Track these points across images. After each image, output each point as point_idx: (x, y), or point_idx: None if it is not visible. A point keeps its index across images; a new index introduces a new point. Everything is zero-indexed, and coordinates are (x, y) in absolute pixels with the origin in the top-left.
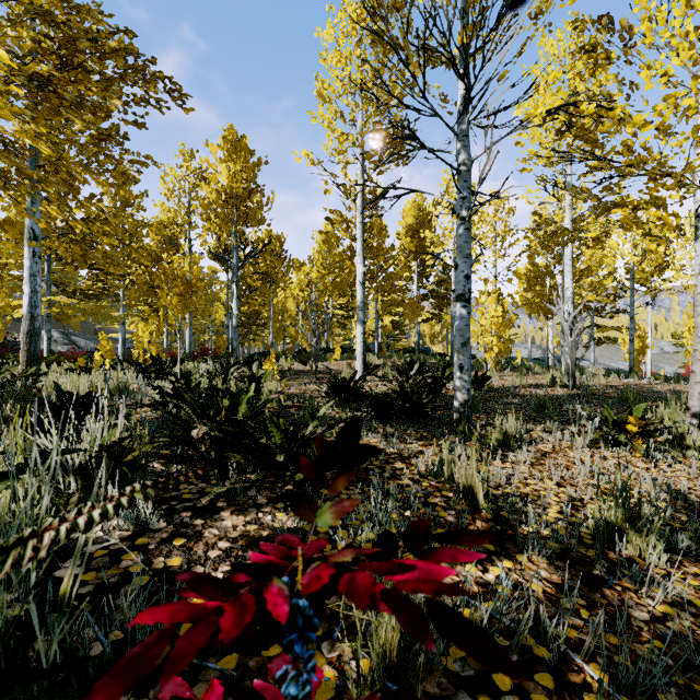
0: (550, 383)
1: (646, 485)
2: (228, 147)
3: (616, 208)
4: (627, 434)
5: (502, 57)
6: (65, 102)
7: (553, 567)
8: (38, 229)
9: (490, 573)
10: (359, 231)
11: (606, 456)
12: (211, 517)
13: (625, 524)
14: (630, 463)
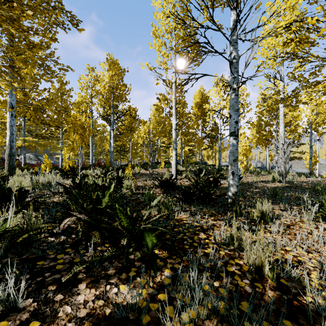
0: (272, 180)
1: None
2: (108, 63)
3: (316, 85)
4: None
5: None
6: (2, 17)
7: None
8: (14, 103)
9: None
10: (173, 103)
11: (325, 227)
12: (70, 291)
13: None
14: None
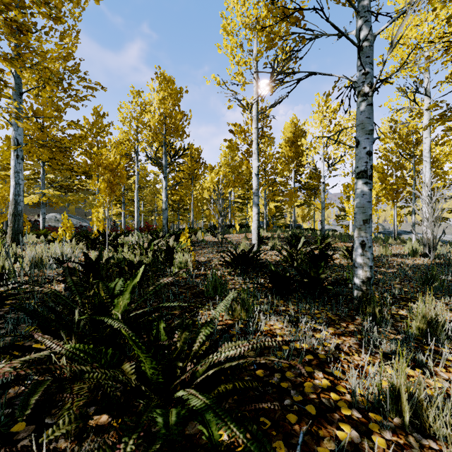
0: (411, 253)
1: None
2: (159, 80)
3: None
4: None
5: None
6: None
7: None
8: (21, 138)
9: None
10: (254, 134)
11: None
12: None
13: None
14: None
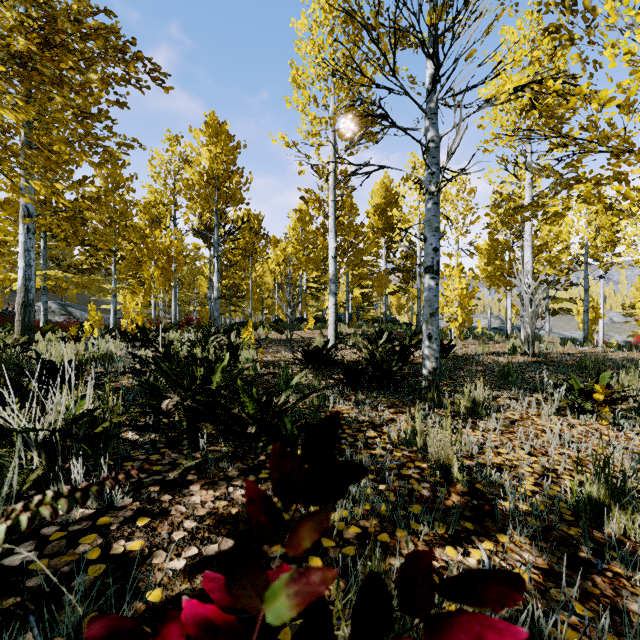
0: (511, 351)
1: (617, 454)
2: (209, 131)
3: (577, 184)
4: (593, 402)
5: (471, 34)
6: (44, 78)
7: (537, 548)
8: (32, 207)
9: (471, 557)
10: (331, 208)
11: (573, 424)
12: (180, 492)
13: (607, 500)
14: (598, 431)
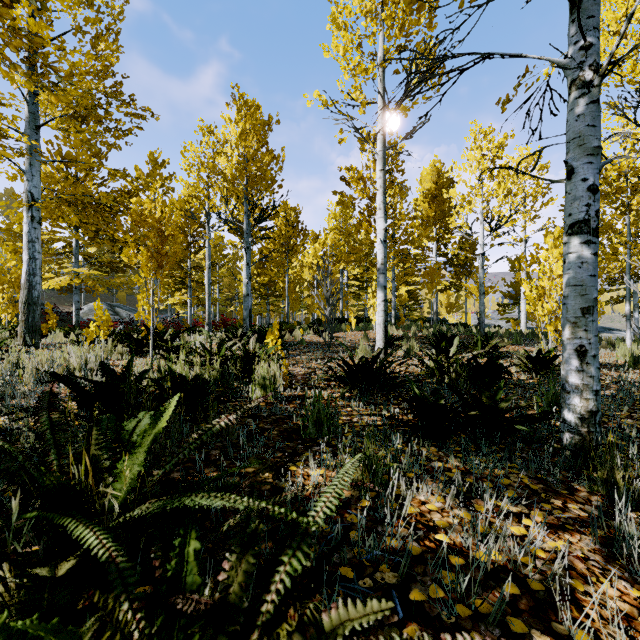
0: (631, 363)
1: None
2: (237, 106)
3: None
4: None
5: None
6: None
7: None
8: (37, 192)
9: None
10: (379, 180)
11: None
12: None
13: None
14: None
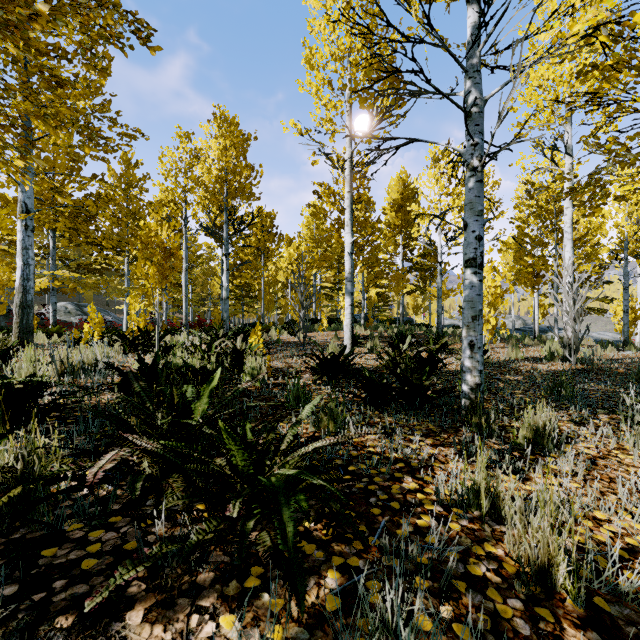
0: (549, 356)
1: None
2: (218, 123)
3: None
4: None
5: None
6: None
7: None
8: (31, 203)
9: None
10: (347, 200)
11: None
12: (104, 632)
13: None
14: None
